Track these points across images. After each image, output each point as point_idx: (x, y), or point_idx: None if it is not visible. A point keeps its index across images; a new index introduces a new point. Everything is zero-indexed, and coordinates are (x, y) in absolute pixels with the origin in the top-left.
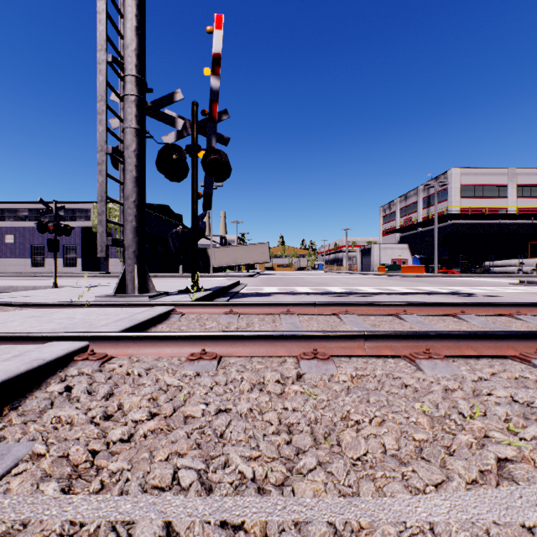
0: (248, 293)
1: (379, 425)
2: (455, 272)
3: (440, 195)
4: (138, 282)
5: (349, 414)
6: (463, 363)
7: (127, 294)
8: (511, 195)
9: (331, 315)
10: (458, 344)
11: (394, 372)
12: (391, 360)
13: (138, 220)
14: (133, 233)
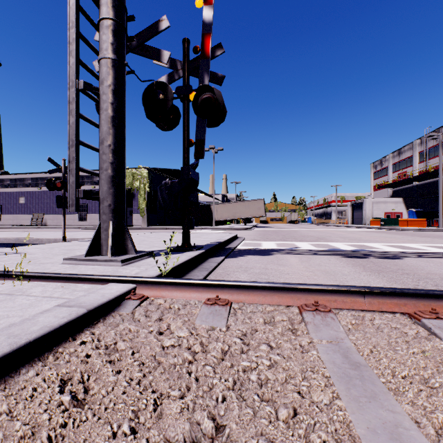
0: (246, 249)
1: None
2: None
3: None
4: (113, 241)
5: None
6: None
7: (102, 255)
8: None
9: (395, 314)
10: None
11: None
12: None
13: (113, 167)
14: (108, 183)
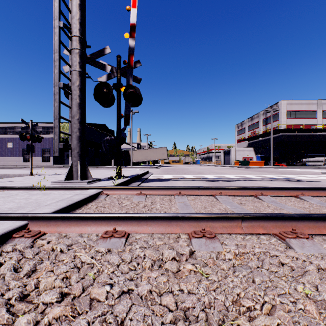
0: (153, 179)
1: (271, 315)
2: (283, 165)
3: (273, 117)
4: (80, 172)
5: (240, 299)
6: (323, 241)
7: (73, 180)
8: (319, 117)
9: (209, 196)
10: (317, 224)
11: (270, 251)
12: (263, 237)
13: (80, 131)
14: (77, 140)
